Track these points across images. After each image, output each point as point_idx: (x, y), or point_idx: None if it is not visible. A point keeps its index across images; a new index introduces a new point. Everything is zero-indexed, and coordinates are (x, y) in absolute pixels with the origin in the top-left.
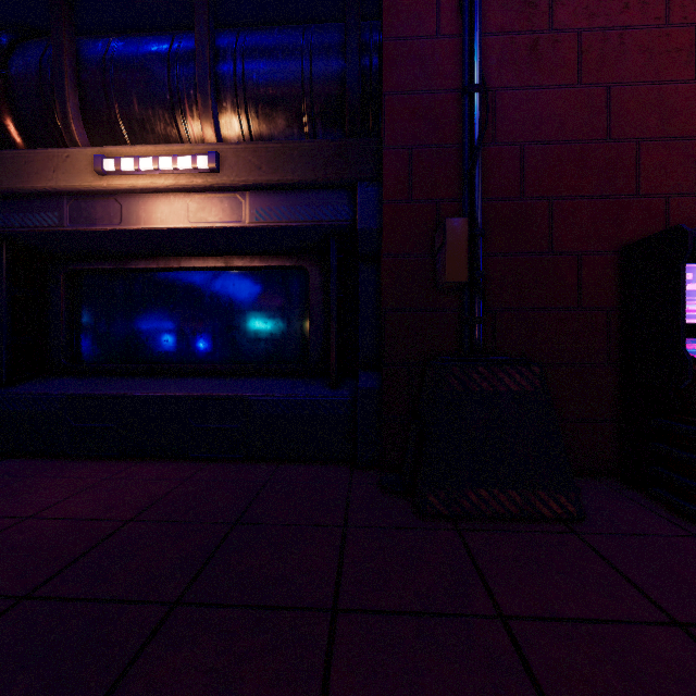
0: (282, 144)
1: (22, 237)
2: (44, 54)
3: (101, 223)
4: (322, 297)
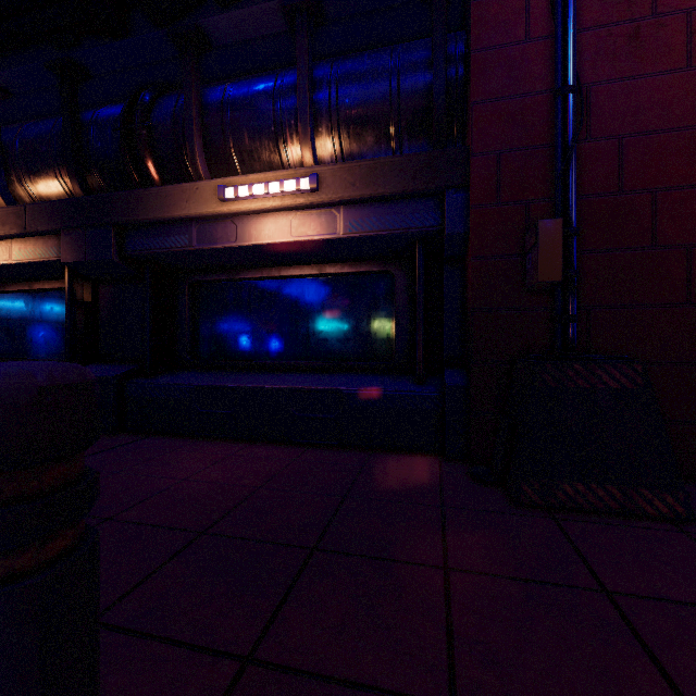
0: (374, 161)
1: (161, 257)
2: (176, 106)
3: (221, 242)
4: (407, 299)
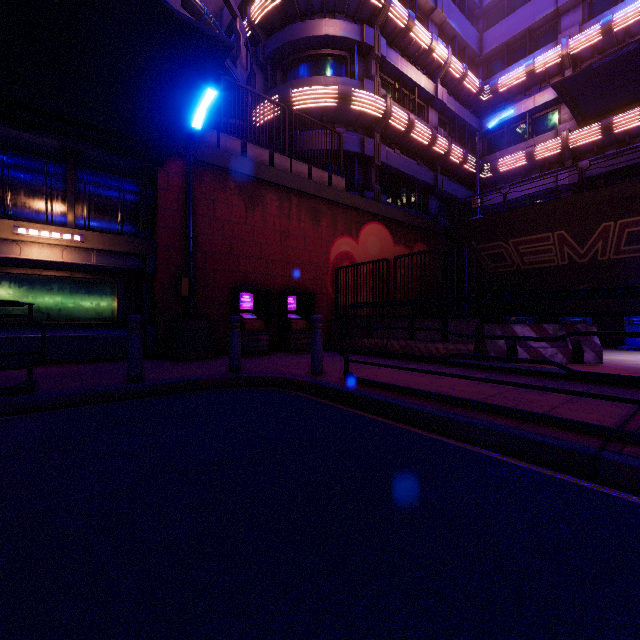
0: (115, 236)
1: None
2: None
3: (7, 254)
4: (125, 294)
